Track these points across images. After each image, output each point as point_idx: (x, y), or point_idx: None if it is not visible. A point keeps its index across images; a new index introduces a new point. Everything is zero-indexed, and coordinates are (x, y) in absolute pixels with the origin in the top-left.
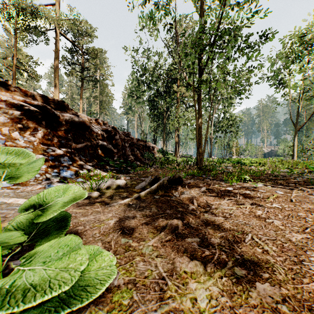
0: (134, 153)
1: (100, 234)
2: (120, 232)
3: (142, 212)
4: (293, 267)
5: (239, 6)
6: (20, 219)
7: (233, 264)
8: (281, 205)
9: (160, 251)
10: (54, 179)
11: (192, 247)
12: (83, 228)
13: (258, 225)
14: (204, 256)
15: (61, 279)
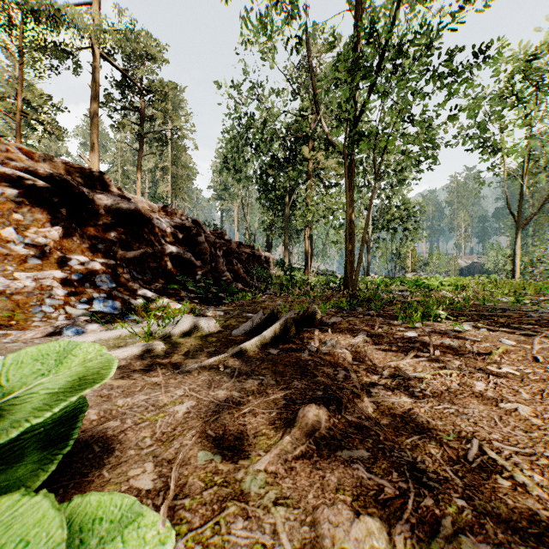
0: (232, 267)
1: (153, 440)
2: (196, 438)
3: (244, 385)
4: None
5: None
6: None
7: (456, 525)
8: (519, 370)
9: (283, 486)
10: (80, 316)
11: (354, 474)
12: (118, 426)
13: (486, 417)
14: (384, 500)
15: None
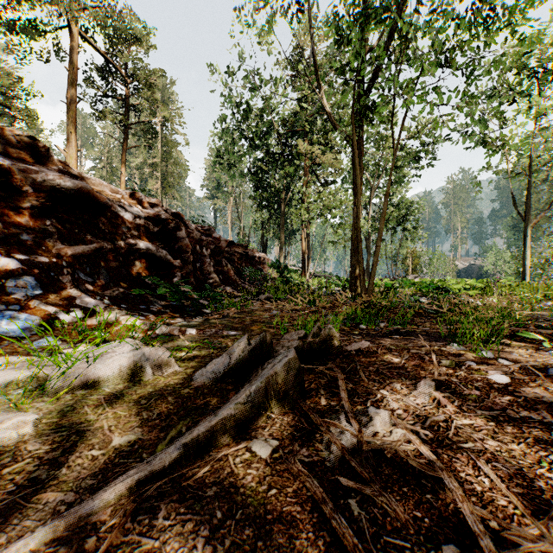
0: (221, 268)
1: None
2: None
3: None
4: None
5: None
6: None
7: None
8: None
9: None
10: None
11: None
12: None
13: None
14: None
15: None
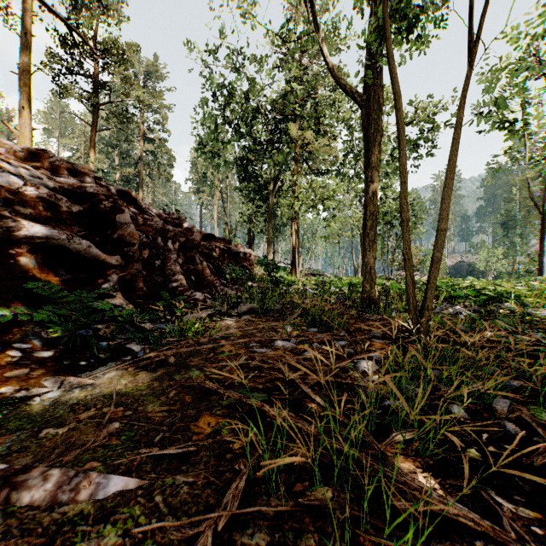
0: (194, 267)
1: None
2: None
3: None
4: None
5: None
6: None
7: None
8: None
9: None
10: None
11: None
12: None
13: None
14: None
15: None
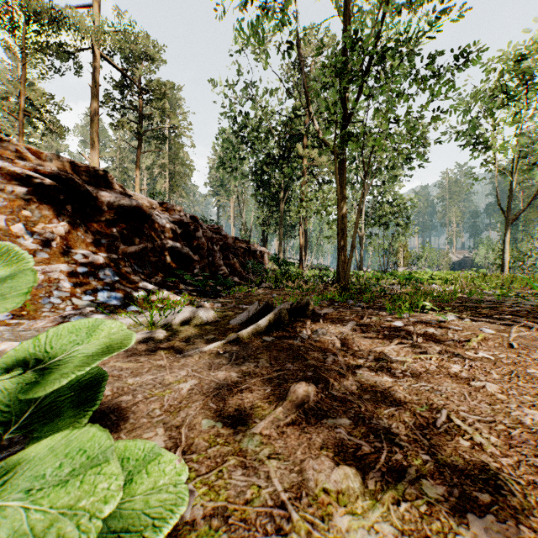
0: (228, 262)
1: (162, 411)
2: (200, 407)
3: (241, 367)
4: (536, 479)
5: (413, 3)
6: (1, 386)
7: (419, 472)
8: (494, 355)
9: (276, 445)
10: (86, 307)
11: (337, 436)
12: (131, 400)
13: (457, 393)
14: (361, 456)
15: (54, 533)
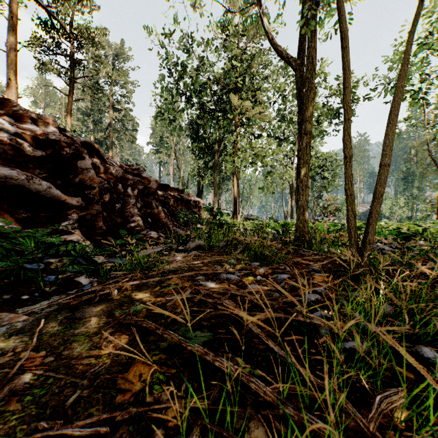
0: (151, 211)
1: None
2: None
3: None
4: None
5: None
6: None
7: None
8: None
9: None
10: None
11: None
12: None
13: None
14: None
15: None
